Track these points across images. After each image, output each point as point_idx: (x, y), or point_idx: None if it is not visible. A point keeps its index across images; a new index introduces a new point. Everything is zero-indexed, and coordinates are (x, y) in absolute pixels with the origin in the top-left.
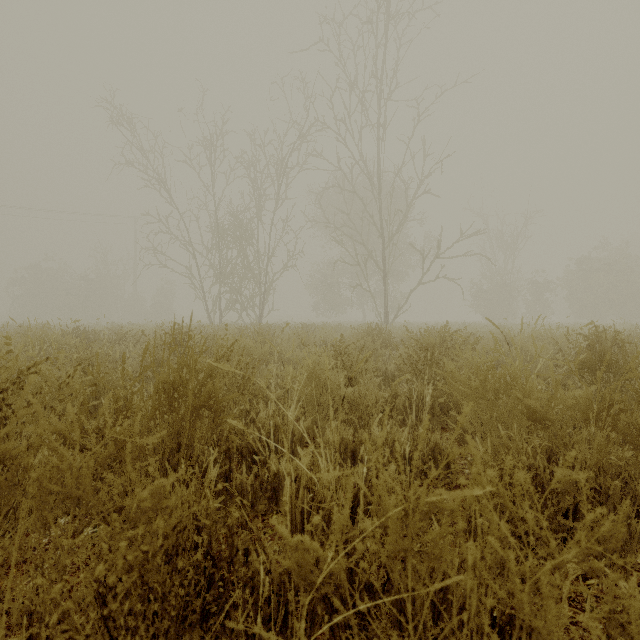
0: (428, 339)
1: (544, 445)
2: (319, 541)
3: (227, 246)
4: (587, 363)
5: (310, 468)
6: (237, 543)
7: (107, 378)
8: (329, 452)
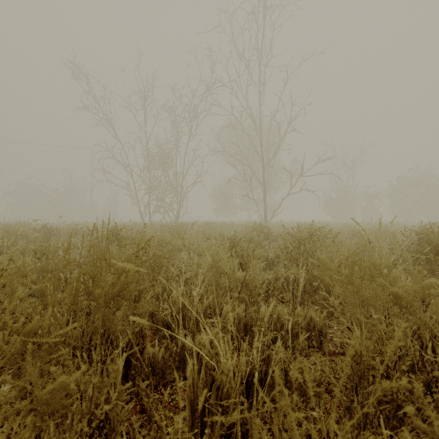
0: (300, 234)
1: (409, 327)
2: (218, 434)
3: (154, 168)
4: (425, 253)
5: (211, 341)
6: (138, 438)
7: (55, 265)
8: (227, 336)
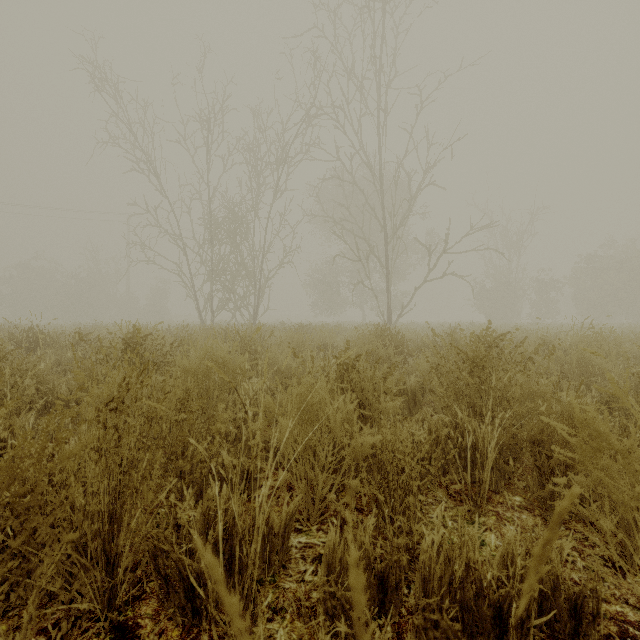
0: (475, 348)
1: None
2: None
3: (219, 241)
4: None
5: None
6: None
7: None
8: None
